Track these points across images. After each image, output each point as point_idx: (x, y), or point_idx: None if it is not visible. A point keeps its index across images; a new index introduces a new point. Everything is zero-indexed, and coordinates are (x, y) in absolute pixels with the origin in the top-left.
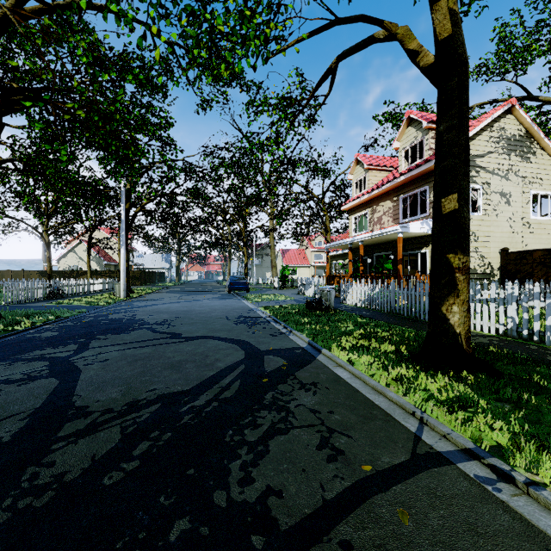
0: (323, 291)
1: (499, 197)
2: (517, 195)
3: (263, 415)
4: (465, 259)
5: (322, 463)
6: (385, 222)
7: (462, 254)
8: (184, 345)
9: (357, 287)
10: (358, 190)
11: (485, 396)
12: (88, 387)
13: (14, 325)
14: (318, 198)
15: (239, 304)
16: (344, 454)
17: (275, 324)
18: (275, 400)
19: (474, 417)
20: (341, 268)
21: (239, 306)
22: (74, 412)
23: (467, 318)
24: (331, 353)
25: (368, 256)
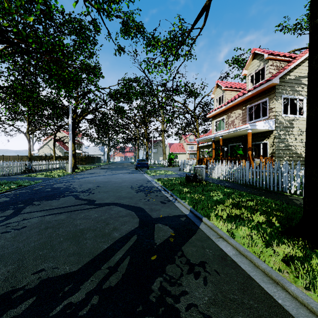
0: (197, 169)
1: None
2: None
3: None
4: None
5: None
6: (236, 123)
7: None
8: (93, 212)
9: (220, 166)
10: (218, 104)
11: None
12: None
13: None
14: (191, 111)
15: (141, 177)
16: None
17: (165, 192)
18: (162, 295)
19: None
20: (207, 153)
21: (141, 178)
22: None
23: None
24: (211, 222)
25: (225, 146)
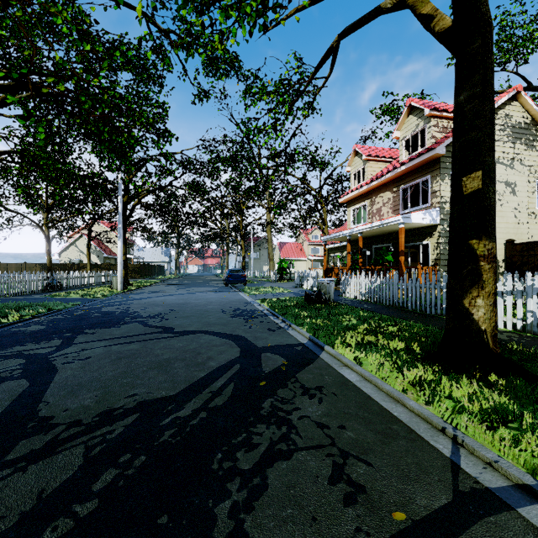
0: (322, 283)
1: (504, 187)
2: (523, 184)
3: (259, 430)
4: (490, 245)
5: (338, 507)
6: (384, 213)
7: (488, 240)
8: (175, 341)
9: (357, 280)
10: (356, 182)
11: (525, 407)
12: (59, 392)
13: (2, 318)
14: (315, 191)
15: (236, 297)
16: (366, 491)
17: (273, 317)
18: (274, 410)
19: (524, 439)
20: (339, 260)
21: (236, 298)
22: (34, 425)
23: (493, 313)
24: (334, 350)
25: (367, 249)
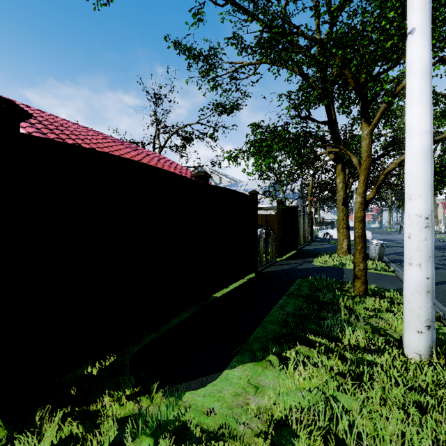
0: None
1: None
2: None
3: None
4: None
5: None
6: None
7: None
8: None
9: None
10: None
11: None
12: None
13: None
14: None
15: None
16: None
17: None
18: None
19: None
20: None
21: None
22: None
23: None
24: None
25: None
